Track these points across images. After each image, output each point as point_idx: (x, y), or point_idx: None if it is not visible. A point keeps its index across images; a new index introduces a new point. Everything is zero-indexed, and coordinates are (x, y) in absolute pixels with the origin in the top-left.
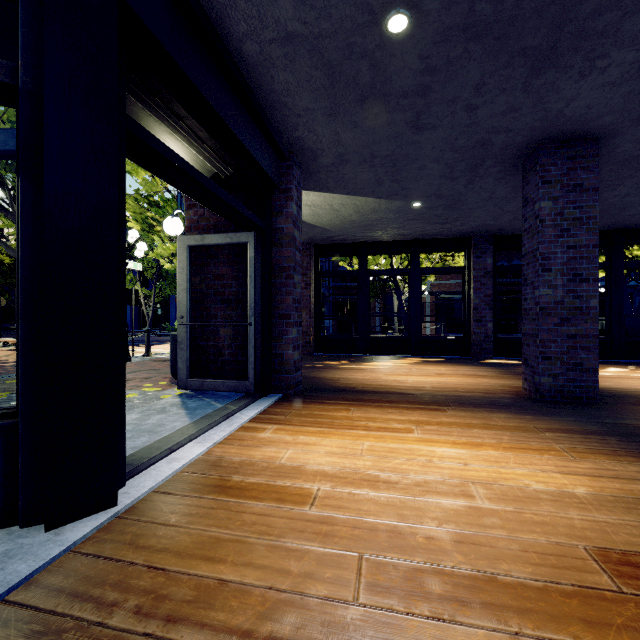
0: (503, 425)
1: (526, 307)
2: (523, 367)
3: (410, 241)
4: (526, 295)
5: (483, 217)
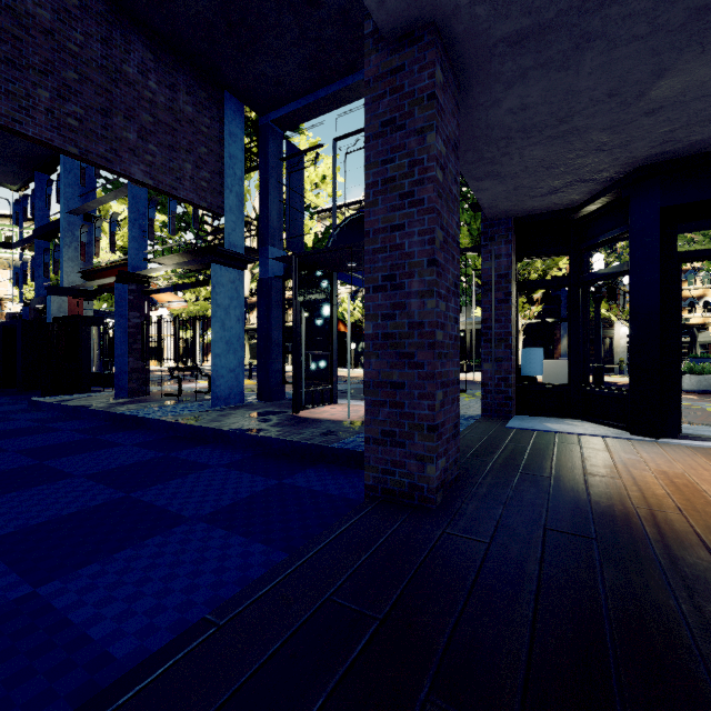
0: None
1: None
2: None
3: None
4: None
5: None
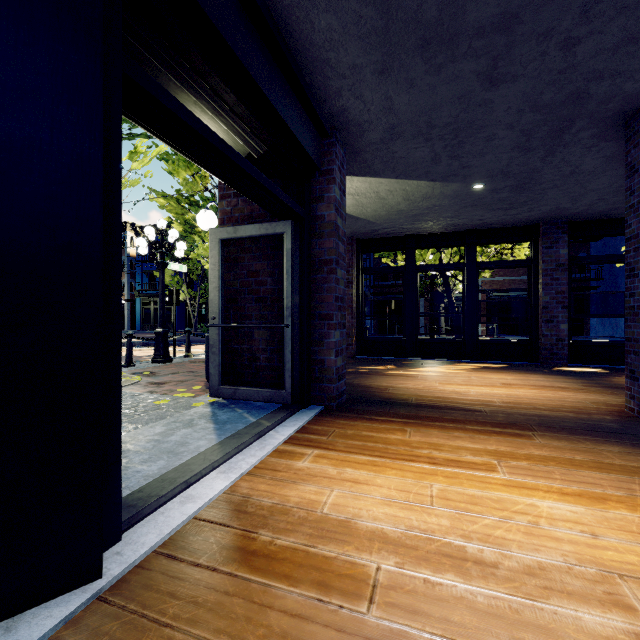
0: (623, 465)
1: (633, 305)
2: (627, 381)
3: (465, 232)
4: (633, 289)
5: (558, 199)
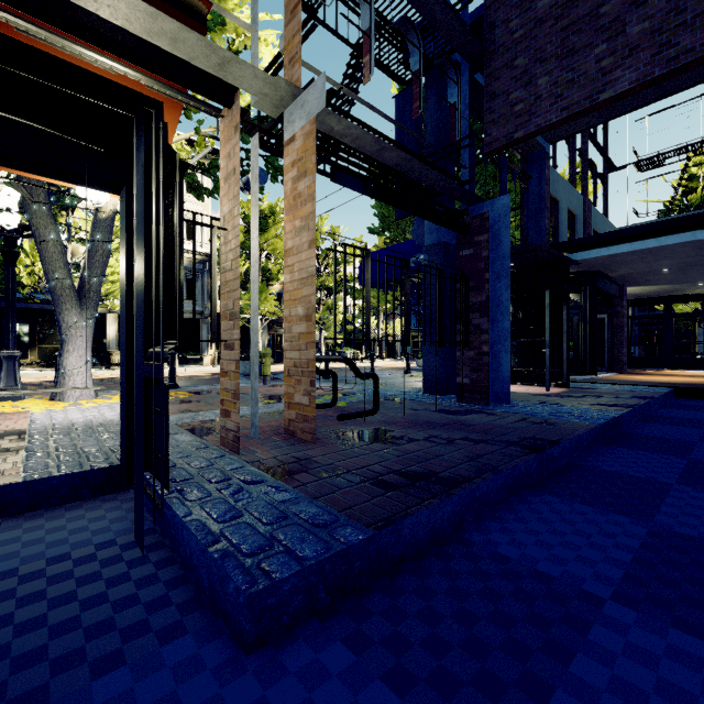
0: None
1: None
2: None
3: None
4: None
5: None
